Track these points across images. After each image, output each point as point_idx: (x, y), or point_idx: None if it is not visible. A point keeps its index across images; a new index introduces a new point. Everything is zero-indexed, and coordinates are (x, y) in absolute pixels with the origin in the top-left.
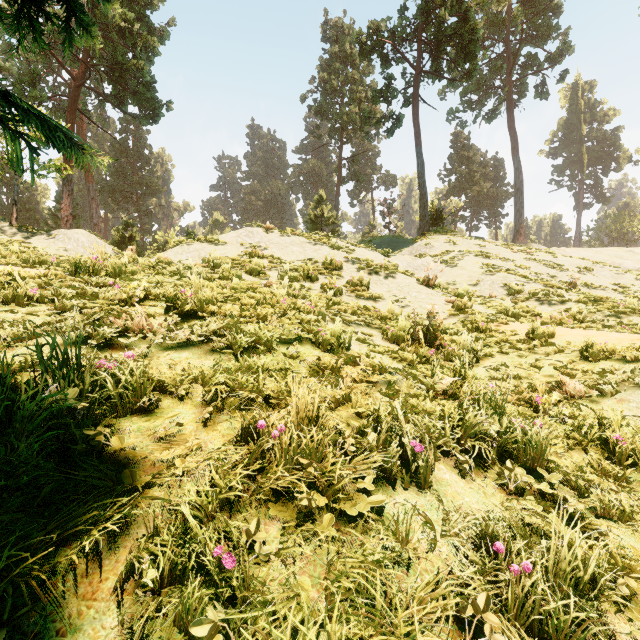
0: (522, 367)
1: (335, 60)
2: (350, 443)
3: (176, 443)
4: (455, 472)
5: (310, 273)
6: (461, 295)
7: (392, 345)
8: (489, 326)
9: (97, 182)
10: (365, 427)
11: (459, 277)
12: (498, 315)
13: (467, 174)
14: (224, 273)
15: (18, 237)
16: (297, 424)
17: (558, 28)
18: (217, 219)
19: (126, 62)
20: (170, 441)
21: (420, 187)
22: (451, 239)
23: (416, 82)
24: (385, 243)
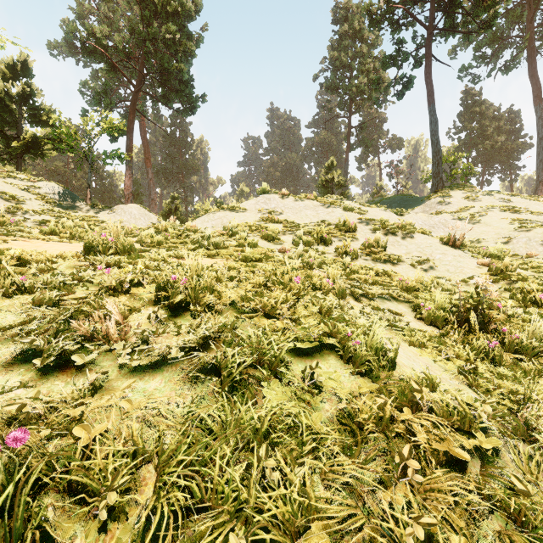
0: None
1: (344, 38)
2: None
3: None
4: None
5: (324, 236)
6: (494, 256)
7: (428, 327)
8: None
9: (154, 167)
10: None
11: (484, 234)
12: None
13: (478, 129)
14: (239, 240)
15: (90, 213)
16: None
17: None
18: (243, 189)
19: (171, 67)
20: None
21: (433, 145)
22: (469, 194)
23: (428, 41)
24: (395, 202)
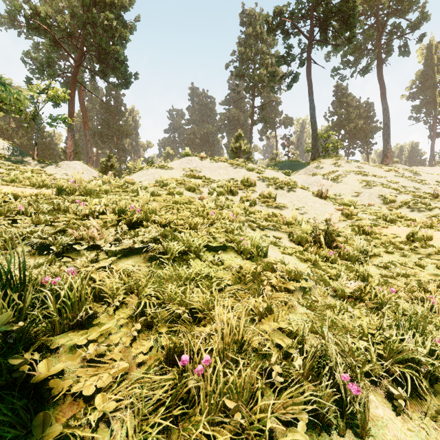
0: (408, 266)
1: (249, 38)
2: (277, 374)
3: (101, 371)
4: (387, 405)
5: (232, 189)
6: (347, 204)
7: (297, 246)
8: (374, 230)
9: (91, 130)
10: (289, 348)
11: (343, 190)
12: (378, 220)
13: (346, 115)
14: (169, 190)
15: (37, 167)
16: (222, 353)
17: (417, 2)
18: (168, 152)
19: (108, 48)
20: (97, 365)
21: (312, 124)
22: (336, 162)
23: (309, 48)
24: (286, 166)
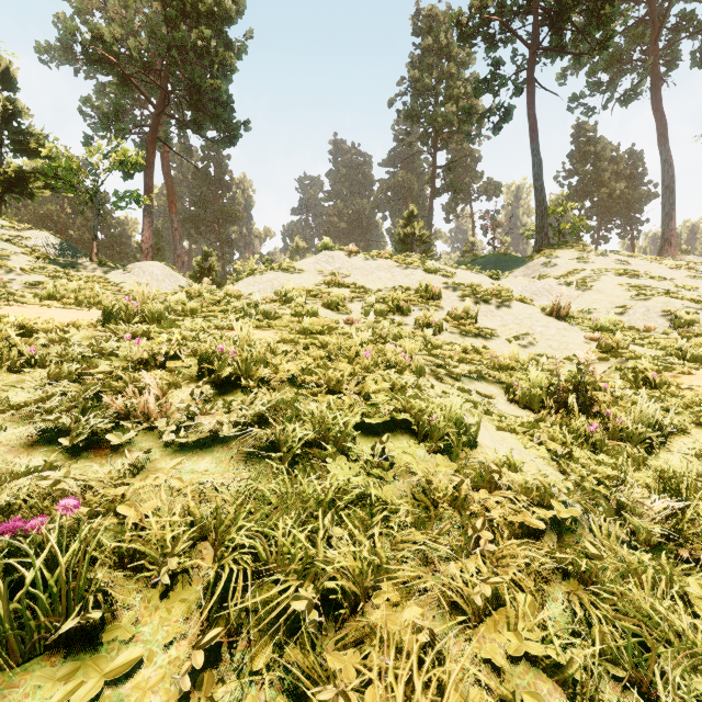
0: None
1: (428, 54)
2: None
3: None
4: None
5: (401, 304)
6: (606, 329)
7: (522, 411)
8: (665, 379)
9: (180, 213)
10: None
11: (596, 303)
12: (668, 358)
13: (593, 174)
14: (296, 309)
15: (97, 272)
16: None
17: None
18: (298, 244)
19: (204, 84)
20: None
21: (536, 192)
22: (580, 254)
23: (531, 63)
24: (490, 263)
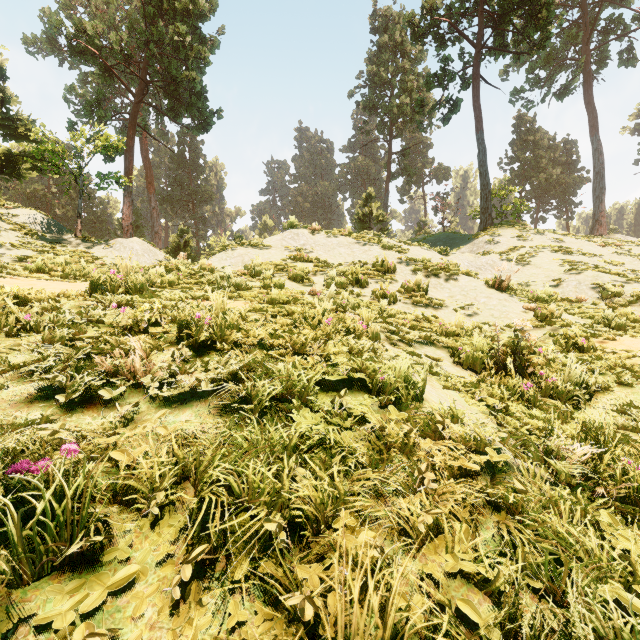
0: None
1: (384, 51)
2: None
3: None
4: None
5: (359, 277)
6: (541, 300)
7: (466, 372)
8: (592, 344)
9: (158, 193)
10: (487, 628)
11: (533, 277)
12: (596, 326)
13: (532, 160)
14: (264, 281)
15: (81, 248)
16: None
17: None
18: (266, 222)
19: (180, 75)
20: None
21: (481, 177)
22: (520, 233)
23: (476, 60)
24: (440, 240)
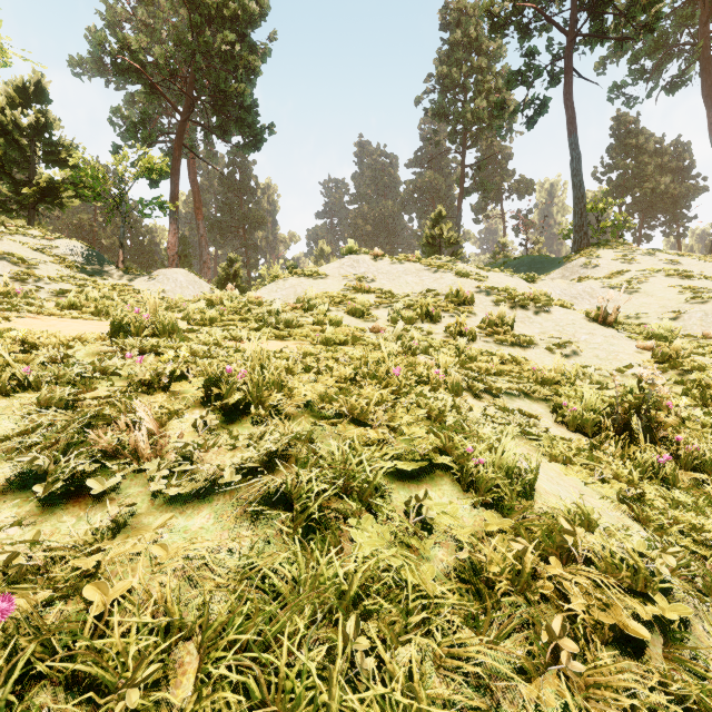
0: None
1: (456, 49)
2: None
3: None
4: None
5: (430, 311)
6: (659, 336)
7: (574, 434)
8: None
9: (207, 219)
10: None
11: (644, 307)
12: None
13: (635, 168)
14: (318, 317)
15: (123, 280)
16: None
17: None
18: (323, 249)
19: (228, 89)
20: None
21: (575, 188)
22: (624, 254)
23: (569, 51)
24: (524, 265)
